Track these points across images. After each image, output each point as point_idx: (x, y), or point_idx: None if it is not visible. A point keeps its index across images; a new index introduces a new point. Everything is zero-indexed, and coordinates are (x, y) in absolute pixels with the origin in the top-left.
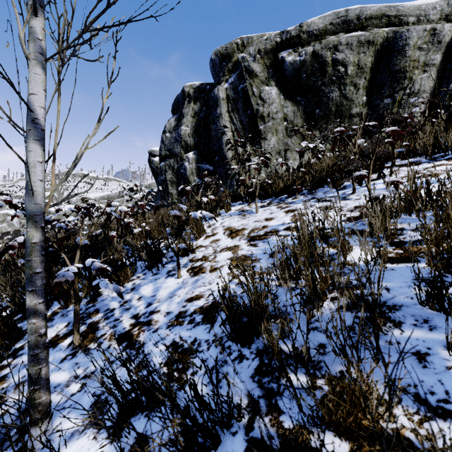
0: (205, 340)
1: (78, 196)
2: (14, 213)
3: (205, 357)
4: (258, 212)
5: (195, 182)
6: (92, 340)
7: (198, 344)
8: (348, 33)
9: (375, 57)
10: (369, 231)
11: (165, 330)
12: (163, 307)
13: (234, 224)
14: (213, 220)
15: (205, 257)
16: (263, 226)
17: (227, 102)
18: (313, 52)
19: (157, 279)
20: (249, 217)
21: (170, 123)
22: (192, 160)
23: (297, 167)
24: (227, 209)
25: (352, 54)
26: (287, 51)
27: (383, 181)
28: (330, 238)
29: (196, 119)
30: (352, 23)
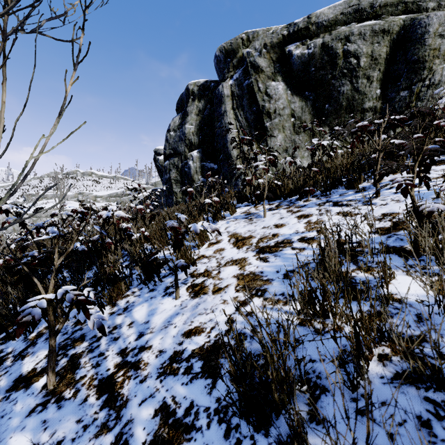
0: (205, 408)
1: (87, 194)
2: (5, 219)
3: (204, 441)
4: (266, 216)
5: (199, 181)
6: (68, 384)
7: (194, 413)
8: (360, 23)
9: (390, 47)
10: (410, 249)
11: (155, 381)
12: (156, 342)
13: (240, 230)
14: (217, 224)
15: (207, 271)
16: (273, 234)
17: (231, 99)
18: (322, 44)
19: (153, 297)
20: (256, 221)
21: (174, 122)
22: (196, 159)
23: (308, 166)
24: (232, 211)
25: (365, 45)
26: (294, 44)
27: (428, 186)
28: (359, 256)
29: (200, 117)
30: (364, 12)
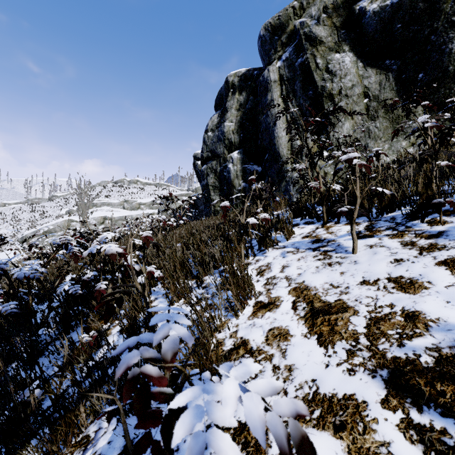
0: None
1: (132, 202)
2: None
3: None
4: (357, 250)
5: (240, 187)
6: None
7: None
8: None
9: None
10: None
11: None
12: None
13: (313, 281)
14: (267, 256)
15: None
16: (406, 313)
17: (280, 85)
18: None
19: None
20: (341, 262)
21: (212, 121)
22: (237, 161)
23: (421, 160)
24: (287, 234)
25: None
26: None
27: None
28: None
29: (242, 112)
30: None
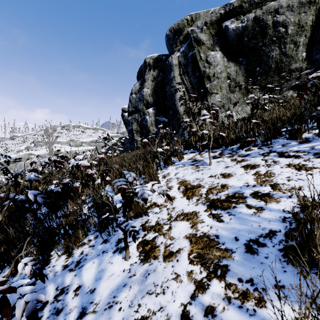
0: None
1: (76, 141)
2: None
3: None
4: (212, 164)
5: (154, 131)
6: None
7: None
8: None
9: (316, 15)
10: None
11: None
12: None
13: (189, 178)
14: (168, 169)
15: (158, 225)
16: (222, 185)
17: (178, 67)
18: (254, 18)
19: (105, 252)
20: (203, 169)
21: (135, 87)
22: (151, 114)
23: (247, 119)
24: (180, 158)
25: (292, 15)
26: (230, 20)
27: None
28: None
29: (155, 83)
30: None
